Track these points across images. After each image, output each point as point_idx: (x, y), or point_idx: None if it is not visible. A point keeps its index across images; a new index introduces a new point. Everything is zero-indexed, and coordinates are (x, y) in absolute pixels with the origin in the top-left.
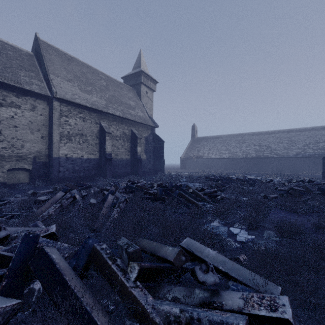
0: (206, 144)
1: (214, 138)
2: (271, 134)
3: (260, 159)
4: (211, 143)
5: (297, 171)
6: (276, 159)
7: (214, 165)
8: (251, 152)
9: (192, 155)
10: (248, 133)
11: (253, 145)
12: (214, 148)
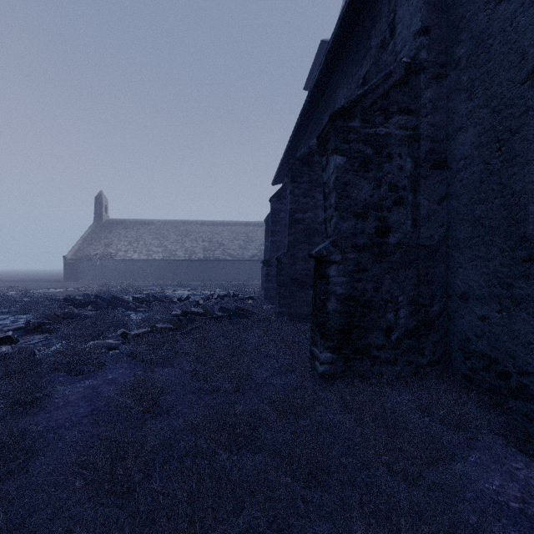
0: (125, 233)
1: (141, 224)
2: (226, 226)
3: (210, 262)
4: (134, 233)
5: (253, 279)
6: (230, 263)
7: (136, 272)
8: (197, 250)
9: (92, 253)
10: (196, 222)
11: (202, 241)
12: (138, 242)
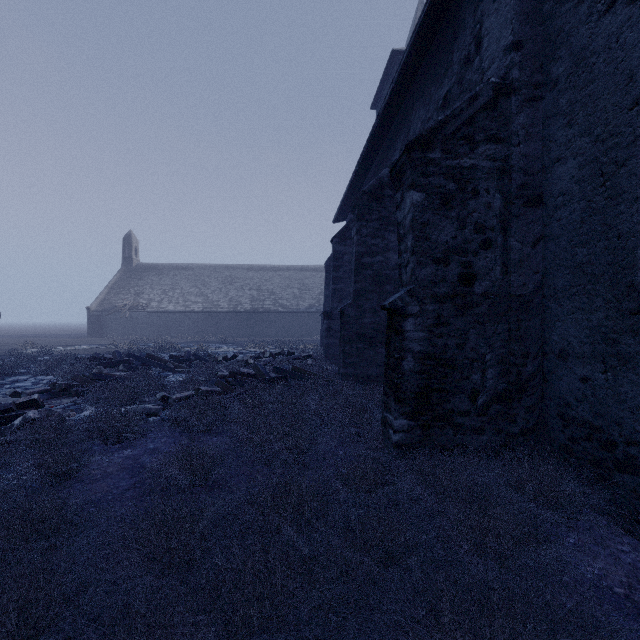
0: (159, 280)
1: (177, 269)
2: (278, 271)
3: (259, 314)
4: (169, 280)
5: (310, 334)
6: (282, 315)
7: (172, 326)
8: (244, 300)
9: (120, 304)
10: (242, 266)
11: (249, 289)
12: (174, 290)
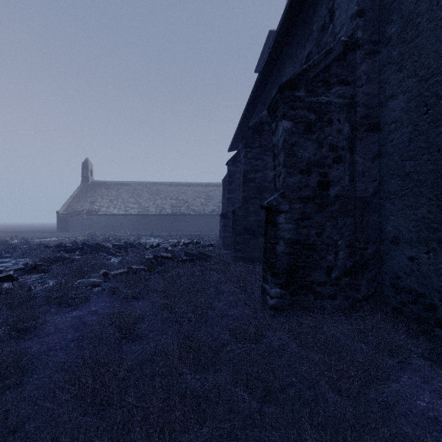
0: (107, 193)
1: (120, 185)
2: (190, 186)
3: (177, 216)
4: (114, 192)
5: (212, 230)
6: (193, 217)
7: (116, 224)
8: (166, 207)
9: (80, 209)
10: (165, 183)
11: (170, 199)
12: (117, 199)
